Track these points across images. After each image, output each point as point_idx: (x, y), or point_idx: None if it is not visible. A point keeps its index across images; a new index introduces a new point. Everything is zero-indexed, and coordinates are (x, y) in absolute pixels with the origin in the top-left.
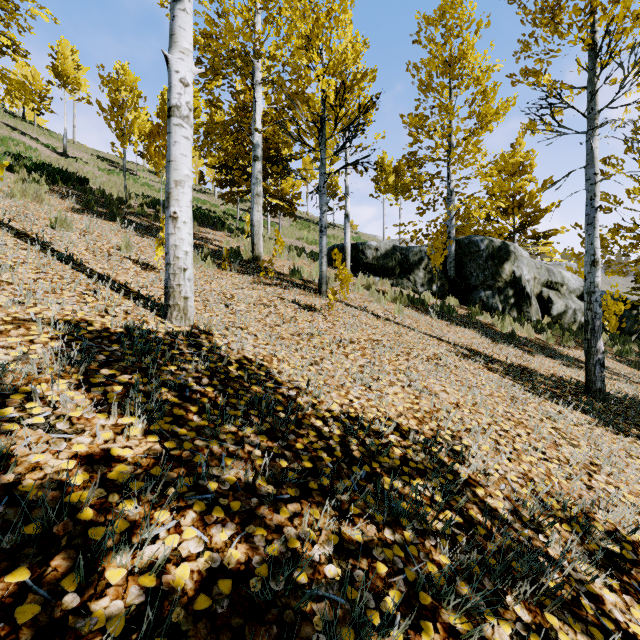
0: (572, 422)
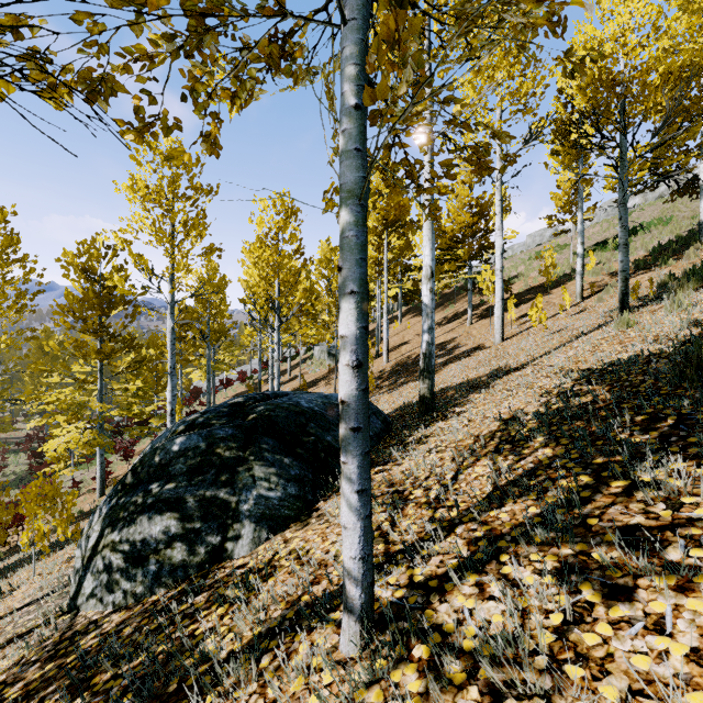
0: (416, 395)
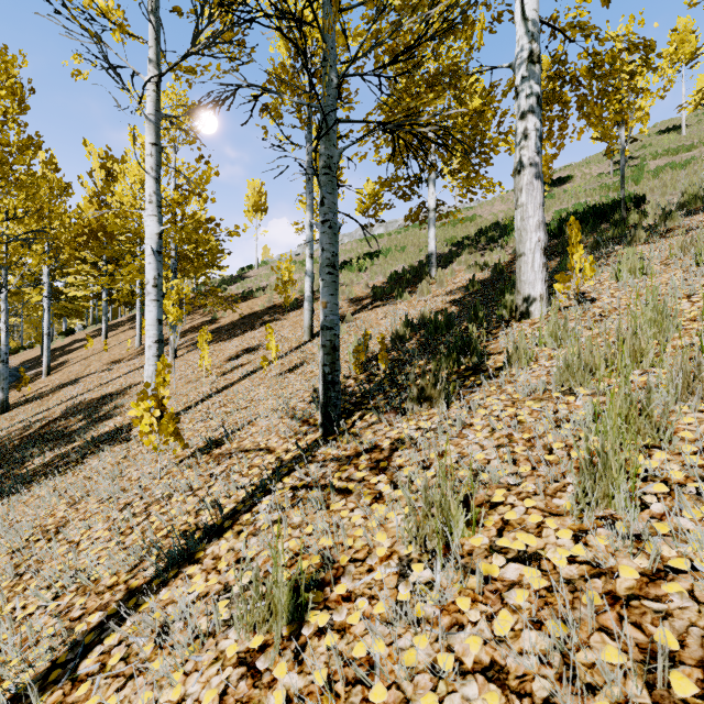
0: None
